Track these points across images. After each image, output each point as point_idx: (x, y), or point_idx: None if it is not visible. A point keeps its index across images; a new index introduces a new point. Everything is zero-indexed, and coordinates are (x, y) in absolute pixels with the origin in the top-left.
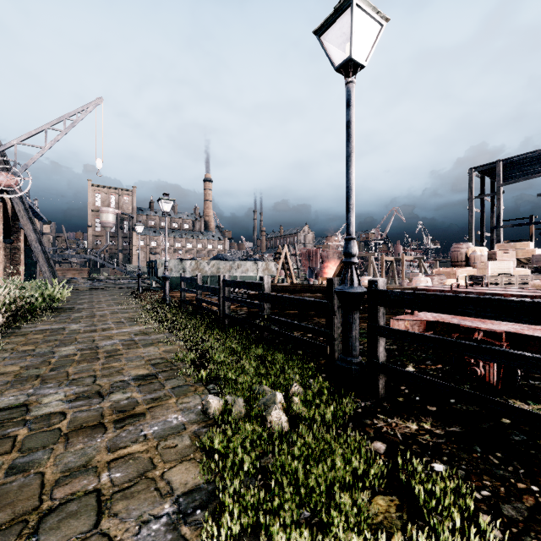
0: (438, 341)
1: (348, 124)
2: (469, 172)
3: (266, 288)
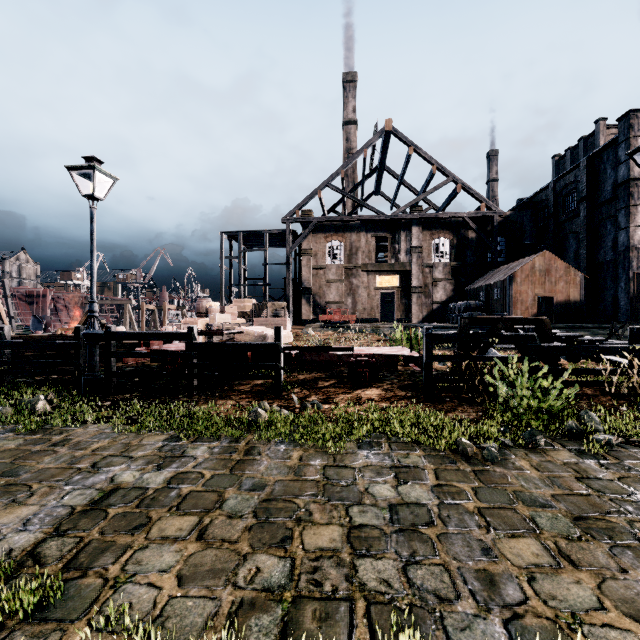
0: (140, 353)
1: (92, 233)
2: (221, 235)
3: (7, 337)
